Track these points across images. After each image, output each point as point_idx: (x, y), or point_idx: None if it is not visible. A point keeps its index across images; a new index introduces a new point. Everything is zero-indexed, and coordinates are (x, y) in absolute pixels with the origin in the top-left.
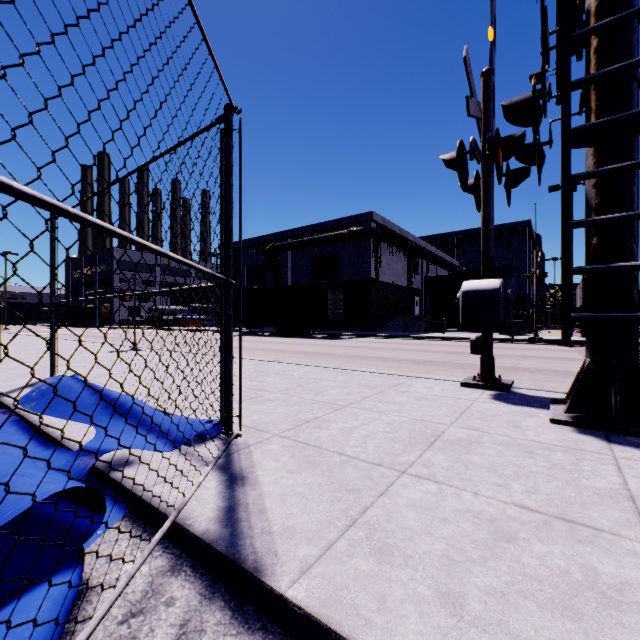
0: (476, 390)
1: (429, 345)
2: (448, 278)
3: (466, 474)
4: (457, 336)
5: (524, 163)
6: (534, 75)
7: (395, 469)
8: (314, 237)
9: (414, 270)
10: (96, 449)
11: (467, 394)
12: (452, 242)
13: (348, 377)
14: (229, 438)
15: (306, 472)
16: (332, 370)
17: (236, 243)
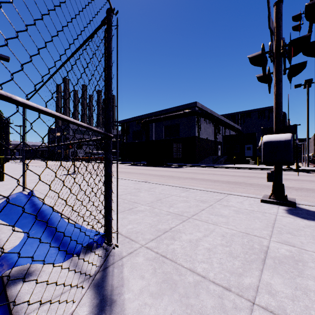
0: (272, 205)
1: (228, 171)
2: (236, 136)
3: (314, 310)
4: (243, 166)
5: (309, 56)
6: (295, 16)
7: (244, 297)
8: (166, 115)
9: (218, 132)
10: (9, 259)
11: (268, 209)
12: (237, 117)
13: (188, 193)
14: (108, 250)
15: (166, 297)
16: (178, 188)
17: (127, 119)
